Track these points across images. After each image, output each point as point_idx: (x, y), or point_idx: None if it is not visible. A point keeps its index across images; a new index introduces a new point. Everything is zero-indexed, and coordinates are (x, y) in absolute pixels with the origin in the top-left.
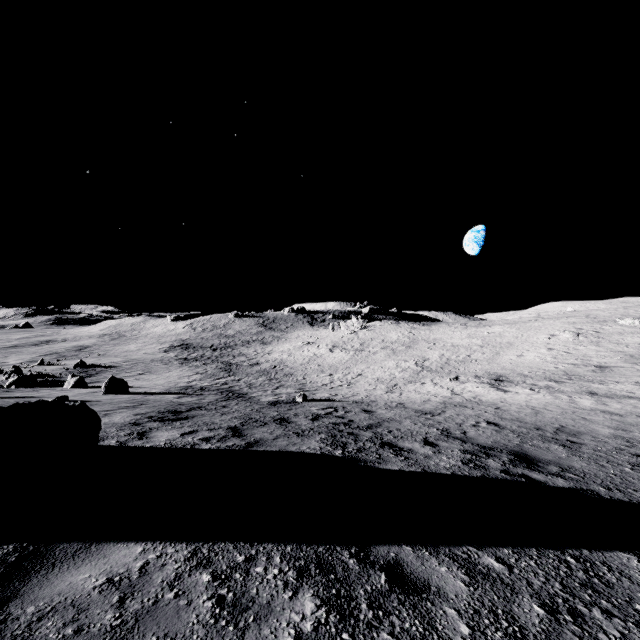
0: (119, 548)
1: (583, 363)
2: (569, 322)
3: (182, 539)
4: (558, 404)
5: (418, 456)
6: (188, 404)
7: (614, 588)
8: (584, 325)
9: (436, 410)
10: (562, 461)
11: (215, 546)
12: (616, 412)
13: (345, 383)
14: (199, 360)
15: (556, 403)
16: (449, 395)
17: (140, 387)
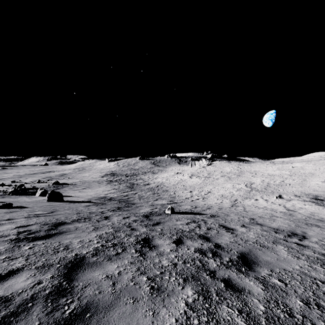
0: None
1: None
2: None
3: None
4: None
5: None
6: (83, 213)
7: None
8: None
9: (294, 230)
10: None
11: None
12: None
13: (200, 197)
14: (117, 181)
15: None
16: (286, 211)
17: (76, 196)
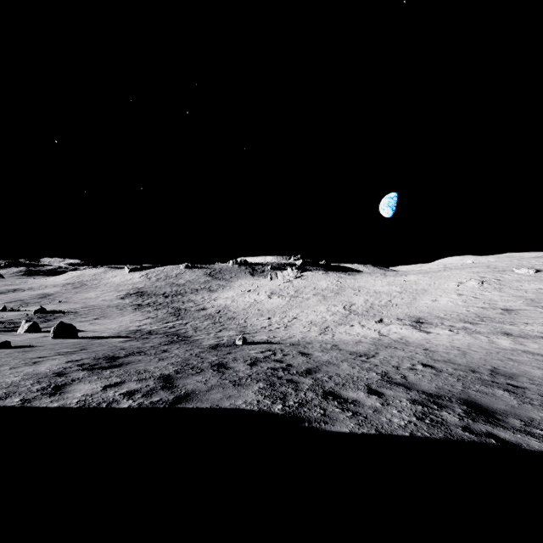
0: None
1: (491, 306)
2: (473, 271)
3: None
4: (480, 344)
5: (366, 410)
6: (129, 349)
7: None
8: (486, 274)
9: (369, 352)
10: (518, 411)
11: None
12: (536, 352)
13: (282, 326)
14: (151, 306)
15: (478, 343)
16: (377, 336)
17: (92, 331)
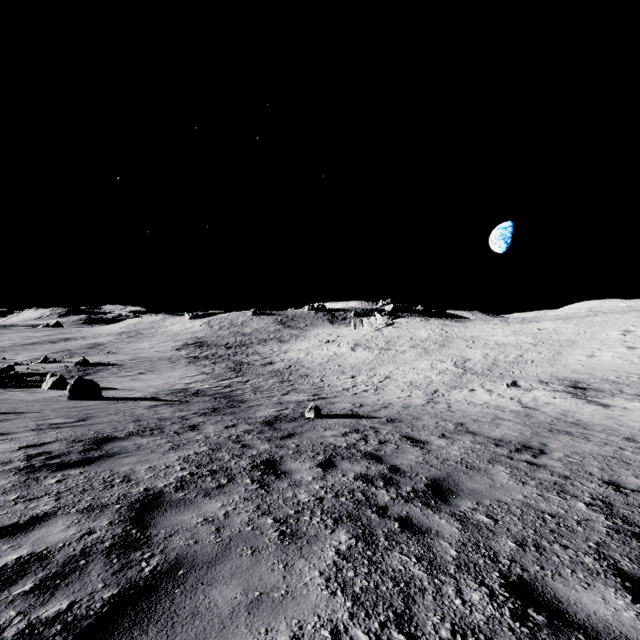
0: None
1: None
2: None
3: None
4: None
5: None
6: (146, 421)
7: None
8: None
9: (528, 441)
10: None
11: None
12: None
13: (371, 388)
14: (209, 359)
15: None
16: (521, 409)
17: (128, 389)
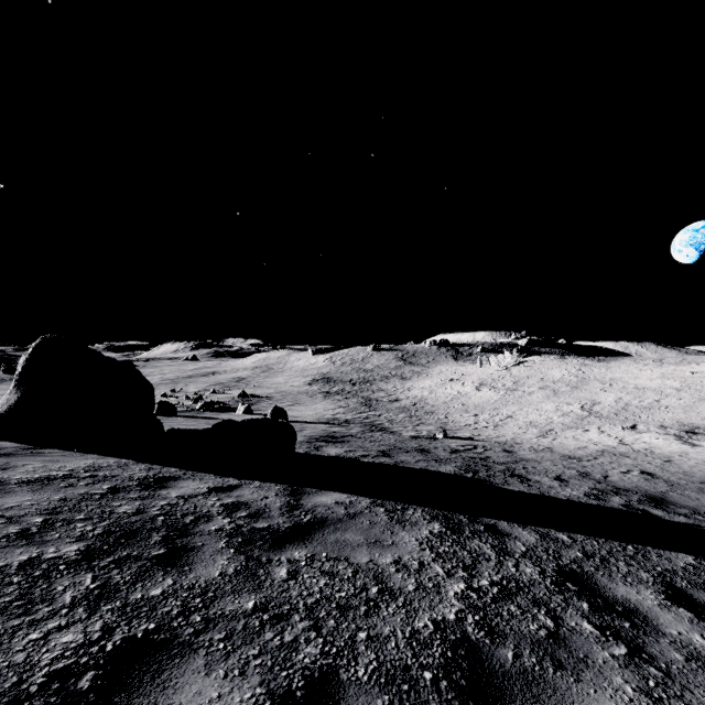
0: (335, 494)
1: None
2: None
3: (366, 496)
4: None
5: (542, 486)
6: (340, 432)
7: (650, 561)
8: None
9: (587, 457)
10: (702, 508)
11: (384, 501)
12: None
13: (491, 425)
14: (340, 394)
15: None
16: (614, 444)
17: (294, 416)
